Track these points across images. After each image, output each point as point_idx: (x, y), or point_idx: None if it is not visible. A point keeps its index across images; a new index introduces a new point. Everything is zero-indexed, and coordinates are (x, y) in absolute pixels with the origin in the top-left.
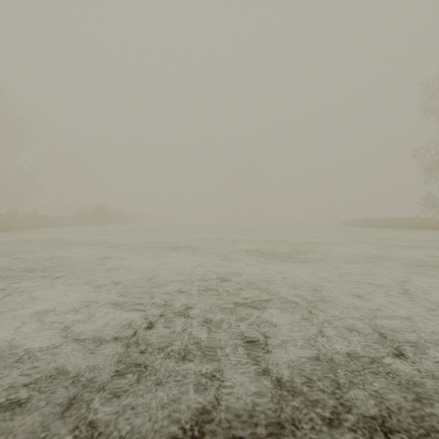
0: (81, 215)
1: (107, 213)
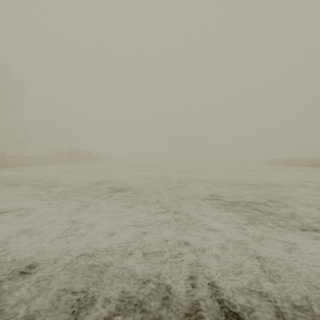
0: (59, 156)
1: (79, 155)
